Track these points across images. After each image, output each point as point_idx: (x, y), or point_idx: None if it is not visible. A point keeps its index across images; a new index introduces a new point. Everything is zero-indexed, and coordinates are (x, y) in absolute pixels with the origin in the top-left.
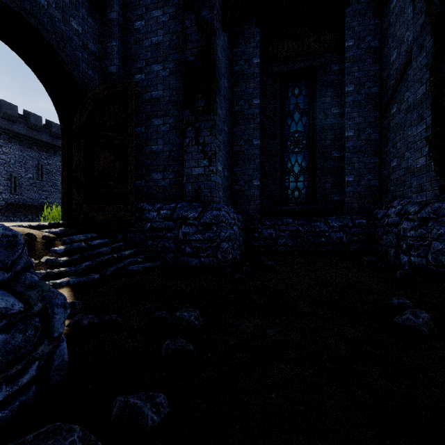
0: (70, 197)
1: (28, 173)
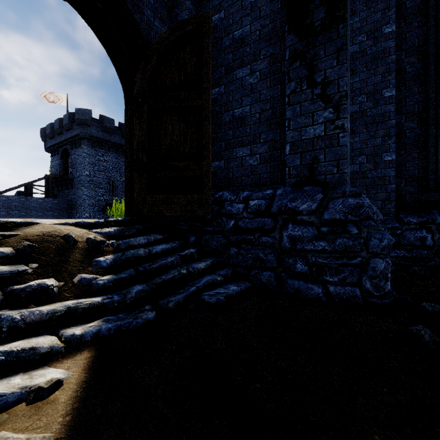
0: (133, 186)
1: (122, 177)
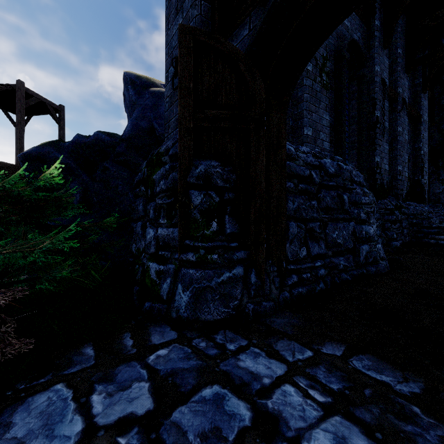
0: None
1: None
